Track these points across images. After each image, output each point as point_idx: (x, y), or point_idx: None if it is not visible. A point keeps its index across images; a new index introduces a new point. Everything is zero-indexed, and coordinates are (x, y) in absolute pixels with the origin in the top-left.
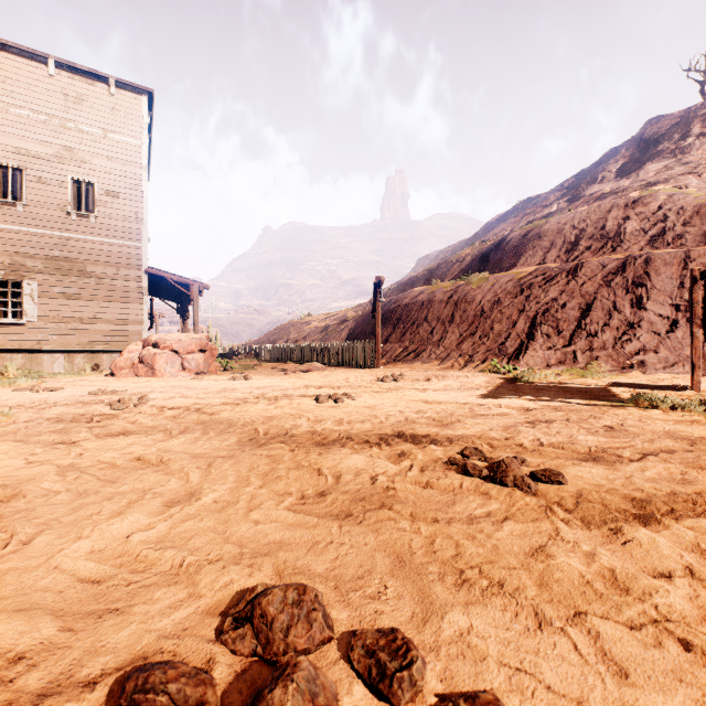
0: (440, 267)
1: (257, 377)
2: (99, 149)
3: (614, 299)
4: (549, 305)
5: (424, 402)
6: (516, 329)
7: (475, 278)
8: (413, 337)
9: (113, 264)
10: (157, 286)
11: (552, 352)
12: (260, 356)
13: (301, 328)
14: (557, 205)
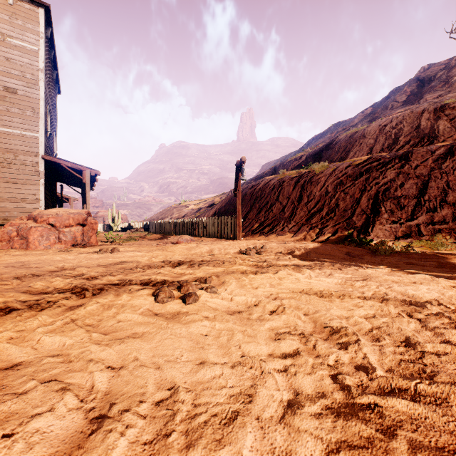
0: (282, 165)
1: (127, 249)
2: None
3: (447, 179)
4: (388, 184)
5: (317, 295)
6: (360, 205)
7: (317, 166)
8: (267, 213)
9: (11, 150)
10: (59, 173)
11: (397, 225)
12: (150, 230)
13: (181, 209)
14: (361, 125)
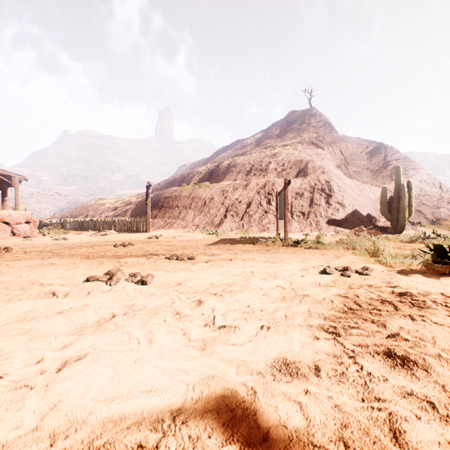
0: (189, 175)
1: (72, 239)
2: None
3: (260, 200)
4: (234, 201)
5: (167, 245)
6: (220, 212)
7: (203, 185)
8: (170, 215)
9: None
10: None
11: (234, 224)
12: (66, 227)
13: (97, 207)
14: (250, 147)
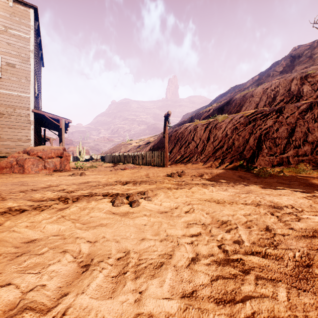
0: (196, 115)
1: (91, 173)
2: (2, 38)
3: (308, 126)
4: (268, 129)
5: (216, 202)
6: (249, 144)
7: (220, 117)
8: (186, 149)
9: (11, 106)
10: (43, 121)
11: (274, 157)
12: (105, 160)
13: (127, 146)
14: (251, 87)
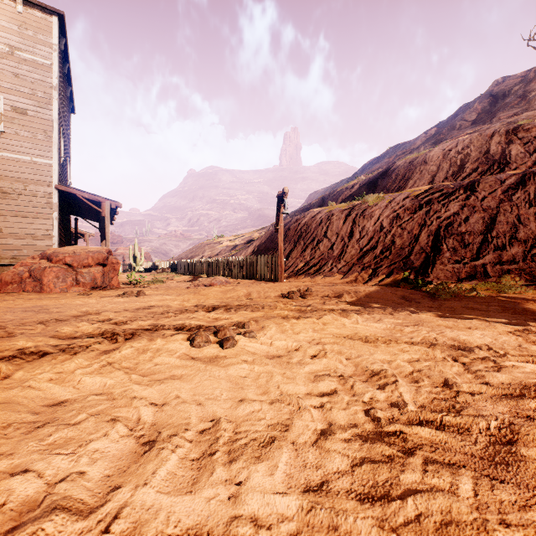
0: (331, 195)
1: (154, 292)
2: (5, 65)
3: (518, 213)
4: (451, 219)
5: (362, 340)
6: (419, 243)
7: (371, 197)
8: (313, 251)
9: (20, 179)
10: (74, 205)
11: (461, 265)
12: (178, 270)
13: (214, 246)
14: (424, 148)
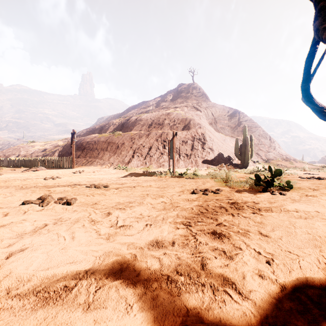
0: (106, 125)
1: (5, 174)
2: None
3: (158, 145)
4: (140, 146)
5: (88, 178)
6: (129, 154)
7: (117, 133)
8: (90, 155)
9: None
10: None
11: (139, 162)
12: None
13: (28, 149)
14: (152, 107)
